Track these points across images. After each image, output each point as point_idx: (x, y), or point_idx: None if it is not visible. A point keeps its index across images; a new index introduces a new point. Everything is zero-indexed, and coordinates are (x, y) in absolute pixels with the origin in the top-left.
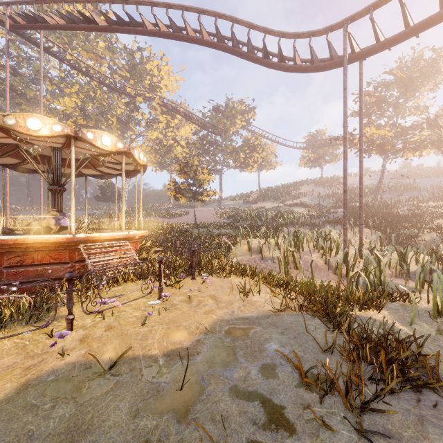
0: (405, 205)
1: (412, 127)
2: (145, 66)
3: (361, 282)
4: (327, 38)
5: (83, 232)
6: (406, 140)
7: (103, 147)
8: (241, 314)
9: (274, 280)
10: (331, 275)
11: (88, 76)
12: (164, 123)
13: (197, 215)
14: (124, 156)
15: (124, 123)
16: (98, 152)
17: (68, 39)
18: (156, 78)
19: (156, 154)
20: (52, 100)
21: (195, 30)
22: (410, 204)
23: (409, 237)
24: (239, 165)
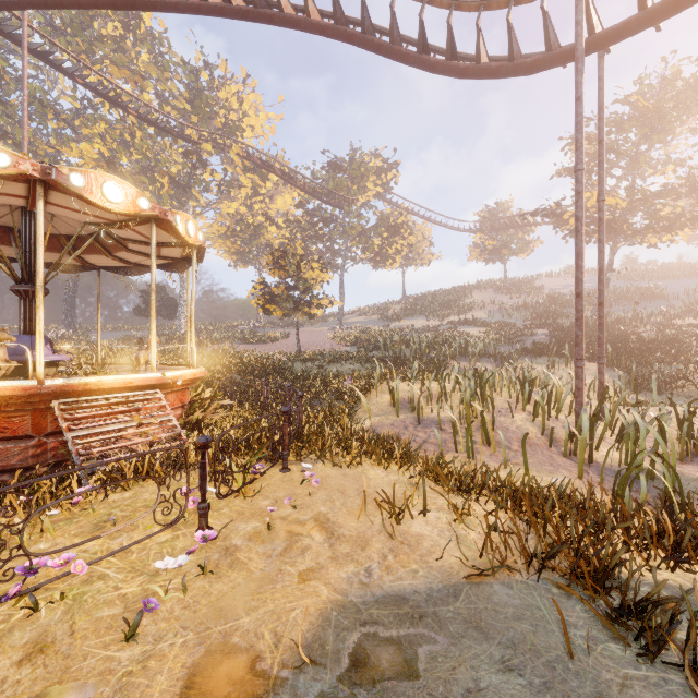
0: (647, 323)
1: (661, 192)
2: (216, 94)
3: (644, 487)
4: (542, 4)
5: (84, 371)
6: (653, 213)
7: (107, 205)
8: (388, 581)
9: (452, 478)
10: (557, 459)
11: (119, 106)
12: (248, 188)
13: (303, 339)
14: (154, 227)
15: (182, 187)
16: (104, 218)
17: (87, 46)
18: (235, 114)
19: (235, 239)
20: (59, 146)
21: (295, 6)
22: (657, 321)
23: (671, 379)
24: (371, 257)
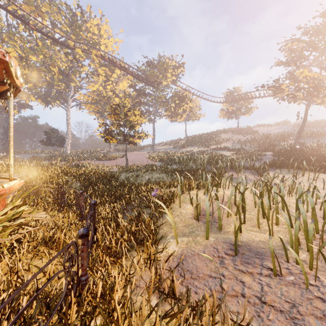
0: None
1: None
2: (85, 25)
3: None
4: None
5: None
6: None
7: None
8: None
9: None
10: None
11: (24, 22)
12: (103, 76)
13: (132, 158)
14: None
15: (66, 74)
16: None
17: None
18: (96, 37)
19: (96, 104)
20: None
21: None
22: None
23: None
24: (169, 114)
